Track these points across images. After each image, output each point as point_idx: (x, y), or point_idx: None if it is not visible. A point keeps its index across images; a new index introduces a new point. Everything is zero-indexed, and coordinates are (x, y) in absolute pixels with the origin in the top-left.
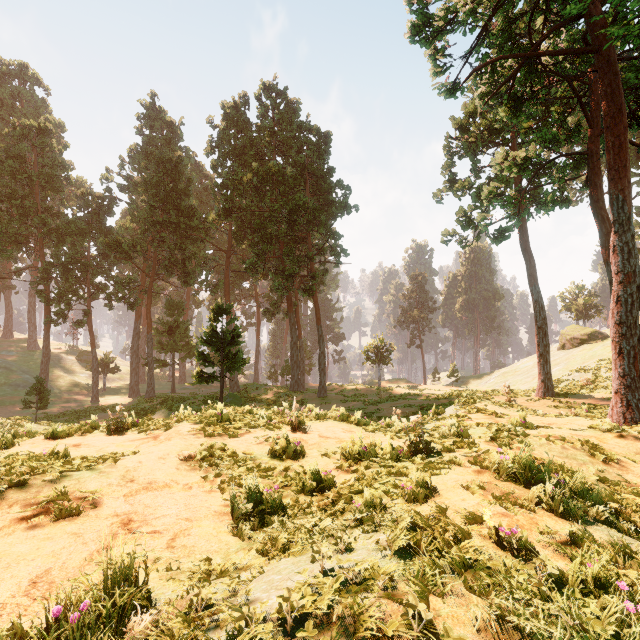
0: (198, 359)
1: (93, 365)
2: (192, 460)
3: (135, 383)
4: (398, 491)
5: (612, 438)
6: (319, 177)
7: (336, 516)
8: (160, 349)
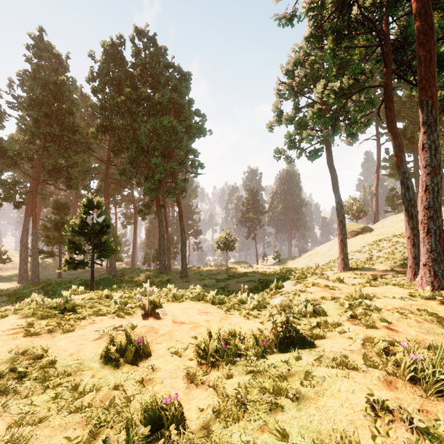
0: (69, 248)
1: None
2: None
3: (24, 271)
4: None
5: (437, 305)
6: (181, 105)
7: None
8: (48, 242)
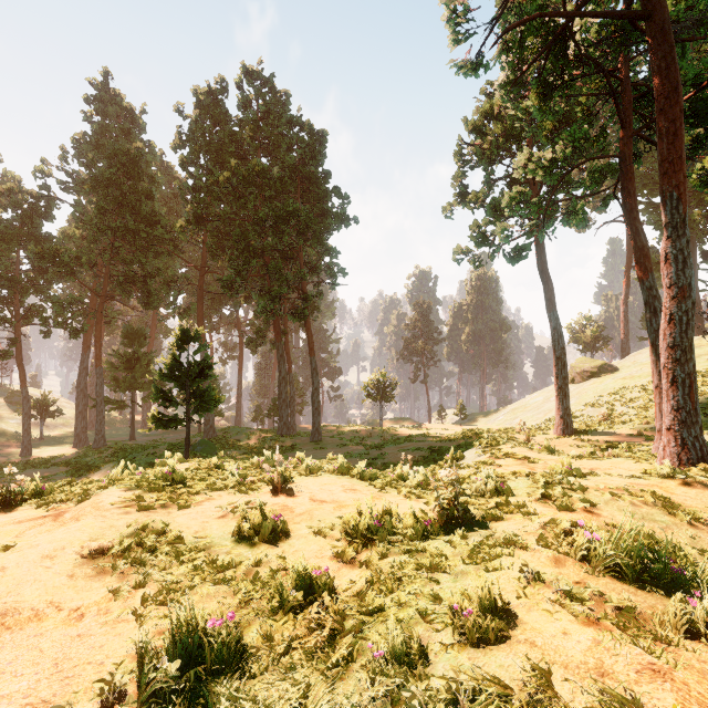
0: (156, 398)
1: (23, 408)
2: (104, 555)
3: (82, 430)
4: (442, 608)
5: (676, 486)
6: (312, 182)
7: (338, 671)
8: (115, 387)
